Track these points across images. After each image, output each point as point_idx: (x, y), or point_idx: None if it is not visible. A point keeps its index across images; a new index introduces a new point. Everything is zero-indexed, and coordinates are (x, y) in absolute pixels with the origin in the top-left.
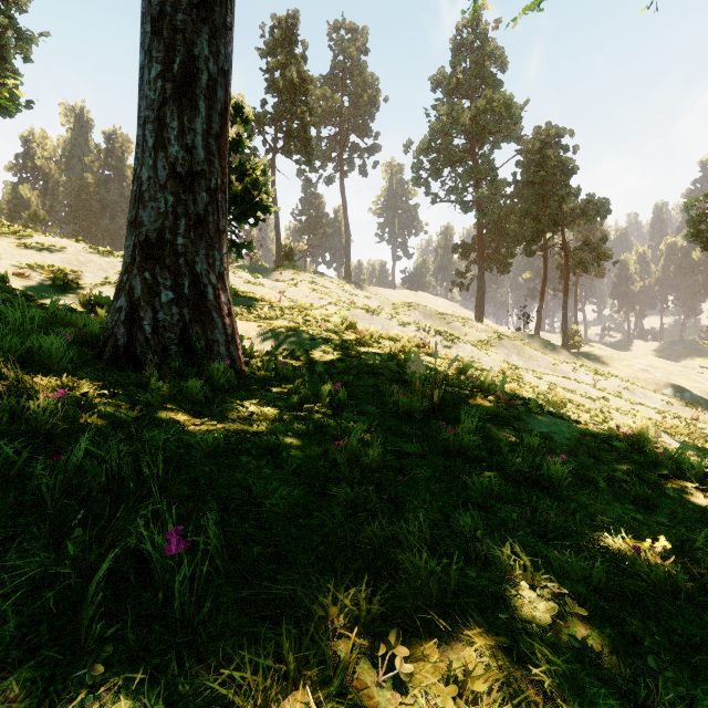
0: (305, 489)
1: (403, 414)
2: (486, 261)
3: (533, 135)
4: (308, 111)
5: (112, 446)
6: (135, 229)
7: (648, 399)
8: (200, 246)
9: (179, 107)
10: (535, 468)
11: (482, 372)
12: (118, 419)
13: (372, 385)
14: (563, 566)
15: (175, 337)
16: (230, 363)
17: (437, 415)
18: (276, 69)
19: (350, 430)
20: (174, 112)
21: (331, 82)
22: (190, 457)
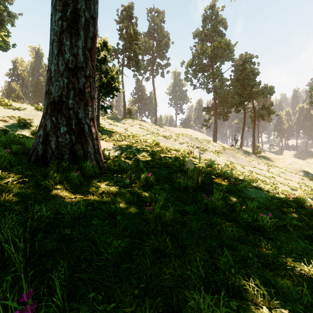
0: (129, 241)
1: (183, 189)
2: (217, 115)
3: (239, 58)
4: (137, 47)
5: (3, 222)
6: (48, 96)
7: (293, 177)
8: (81, 104)
9: (70, 34)
10: (254, 220)
11: (218, 165)
12: (26, 197)
13: (167, 173)
14: (284, 290)
15: (67, 150)
16: (96, 163)
17: (200, 189)
18: (123, 29)
19: (156, 199)
20: (67, 36)
21: (148, 35)
22: (64, 220)
